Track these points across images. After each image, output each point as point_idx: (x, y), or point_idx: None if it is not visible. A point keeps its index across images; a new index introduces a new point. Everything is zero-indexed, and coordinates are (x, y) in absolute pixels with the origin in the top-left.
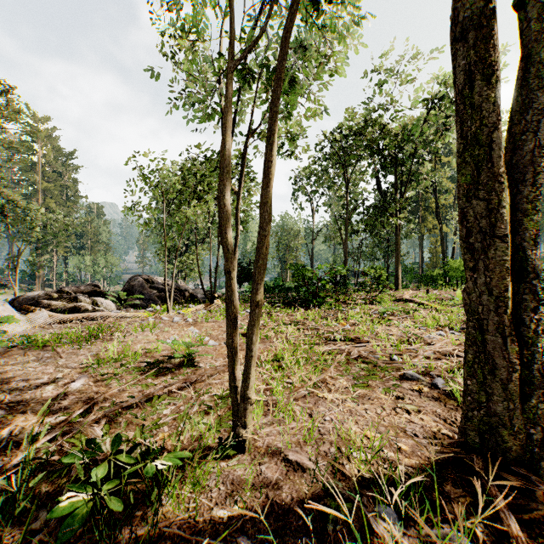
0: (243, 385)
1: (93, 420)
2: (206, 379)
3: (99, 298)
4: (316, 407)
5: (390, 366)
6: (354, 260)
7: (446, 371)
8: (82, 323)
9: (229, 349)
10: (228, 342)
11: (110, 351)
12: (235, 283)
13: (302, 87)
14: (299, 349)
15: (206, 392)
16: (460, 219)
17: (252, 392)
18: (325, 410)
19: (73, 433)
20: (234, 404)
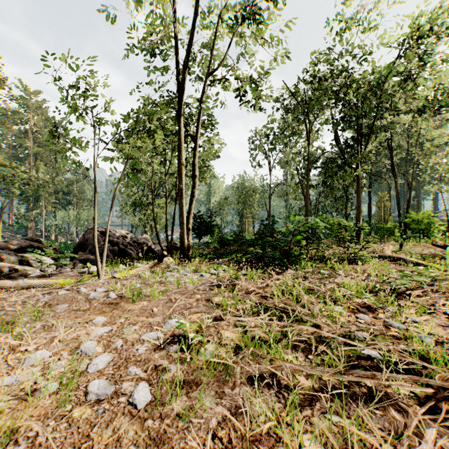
0: None
1: None
2: None
3: (33, 255)
4: None
5: None
6: (311, 213)
7: None
8: None
9: None
10: None
11: None
12: None
13: None
14: None
15: None
16: None
17: None
18: None
19: None
20: None
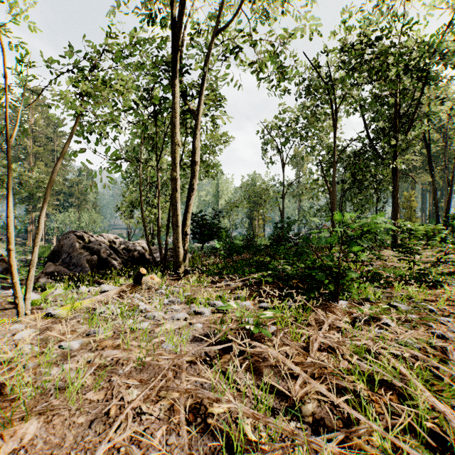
0: None
1: None
2: None
3: None
4: None
5: None
6: None
7: None
8: None
9: None
10: None
11: None
12: None
13: None
14: None
15: None
16: None
17: None
18: None
19: None
20: None
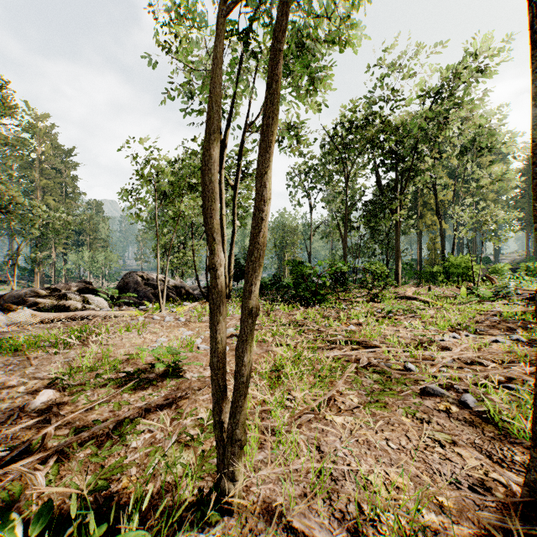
0: (230, 421)
1: (40, 459)
2: (190, 397)
3: (91, 296)
4: (324, 436)
5: (407, 378)
6: (352, 256)
7: (473, 384)
8: (66, 323)
9: (213, 371)
10: (211, 362)
11: (85, 359)
12: (222, 282)
13: (305, 52)
14: (301, 357)
15: (189, 414)
16: (535, 194)
17: (242, 430)
18: (335, 440)
19: (8, 480)
20: (218, 444)
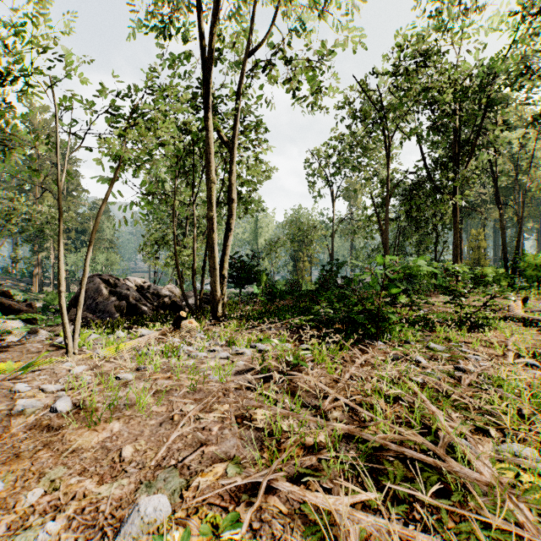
0: None
1: None
2: None
3: None
4: None
5: None
6: None
7: None
8: None
9: None
10: None
11: None
12: None
13: None
14: None
15: None
16: None
17: None
18: None
19: None
20: None
